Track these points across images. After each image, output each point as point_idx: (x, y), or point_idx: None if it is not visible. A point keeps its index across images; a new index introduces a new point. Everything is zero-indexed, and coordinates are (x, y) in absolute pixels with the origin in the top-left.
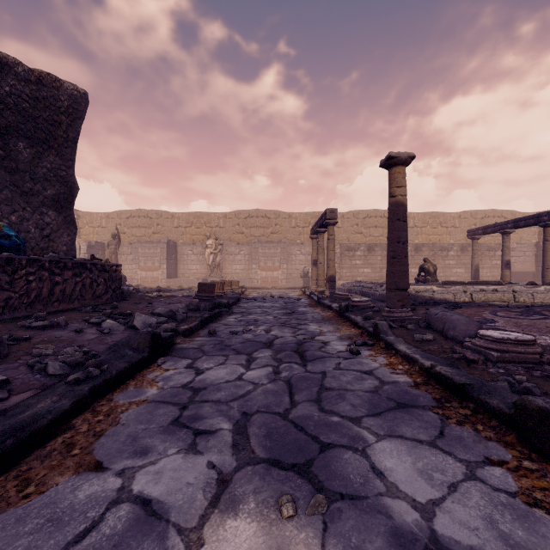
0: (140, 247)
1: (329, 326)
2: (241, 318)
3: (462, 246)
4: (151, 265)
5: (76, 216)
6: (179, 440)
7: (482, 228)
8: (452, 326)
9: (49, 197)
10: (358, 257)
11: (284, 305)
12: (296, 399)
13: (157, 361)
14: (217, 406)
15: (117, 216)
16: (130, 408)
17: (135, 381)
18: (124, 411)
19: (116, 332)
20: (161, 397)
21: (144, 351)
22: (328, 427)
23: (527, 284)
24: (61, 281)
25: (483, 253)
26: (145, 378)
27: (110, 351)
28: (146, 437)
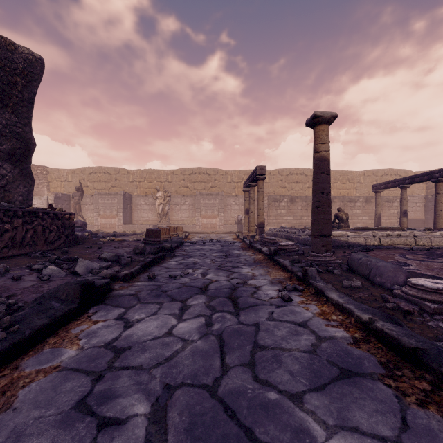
0: (100, 198)
1: (260, 270)
2: (181, 261)
3: (367, 198)
4: (110, 214)
5: (45, 171)
6: (74, 439)
7: (384, 183)
8: (379, 272)
9: (5, 151)
10: (283, 207)
11: (220, 248)
12: (228, 361)
13: (89, 311)
14: (137, 376)
15: (81, 172)
16: (35, 380)
17: (56, 338)
18: (27, 384)
19: (56, 278)
20: (77, 362)
21: (73, 303)
22: (265, 410)
23: (424, 230)
24: (10, 228)
25: (383, 204)
26: (69, 334)
27: (35, 304)
28: (34, 435)
